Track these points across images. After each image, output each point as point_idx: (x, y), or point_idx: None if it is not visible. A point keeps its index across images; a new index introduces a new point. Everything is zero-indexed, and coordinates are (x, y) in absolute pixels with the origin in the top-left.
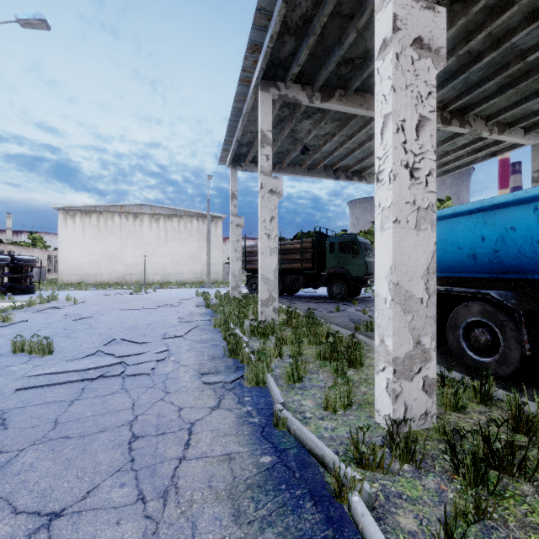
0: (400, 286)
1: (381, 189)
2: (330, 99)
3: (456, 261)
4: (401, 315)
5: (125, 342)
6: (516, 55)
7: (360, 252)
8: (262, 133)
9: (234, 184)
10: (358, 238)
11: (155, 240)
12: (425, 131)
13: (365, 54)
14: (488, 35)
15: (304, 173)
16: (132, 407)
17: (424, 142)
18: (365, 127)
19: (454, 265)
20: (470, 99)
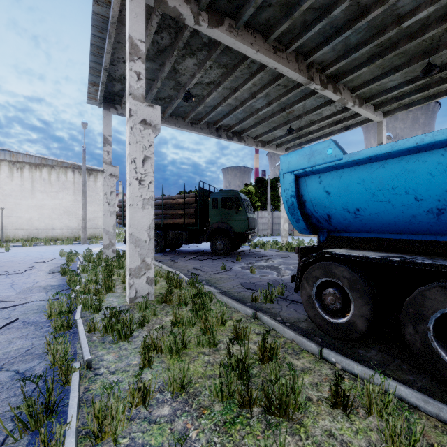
0: None
1: None
2: (219, 26)
3: (404, 218)
4: None
5: None
6: (393, 20)
7: (243, 208)
8: (131, 41)
9: (107, 127)
10: (240, 194)
11: (17, 191)
12: None
13: None
14: None
15: (187, 127)
16: None
17: None
18: (250, 80)
19: (396, 224)
20: (344, 66)
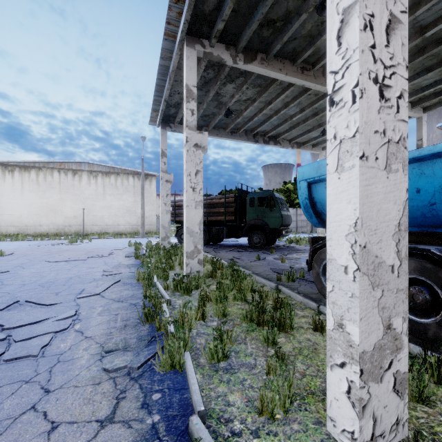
0: (368, 250)
1: (339, 113)
2: (252, 61)
3: None
4: (369, 291)
5: (31, 304)
6: (416, 30)
7: (277, 206)
8: (187, 88)
9: (164, 142)
10: (275, 194)
11: (93, 194)
12: (396, 37)
13: (286, 16)
14: None
15: (227, 136)
16: None
17: (395, 52)
18: (282, 94)
19: None
20: None
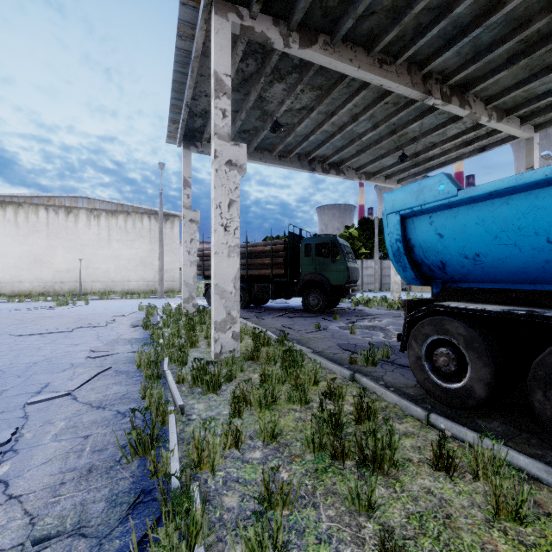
0: None
1: None
2: (312, 45)
3: (535, 264)
4: None
5: None
6: (542, 7)
7: (341, 255)
8: (216, 76)
9: (187, 168)
10: (338, 239)
11: (94, 240)
12: None
13: None
14: None
15: (274, 162)
16: None
17: None
18: (350, 101)
19: (526, 271)
20: (474, 72)
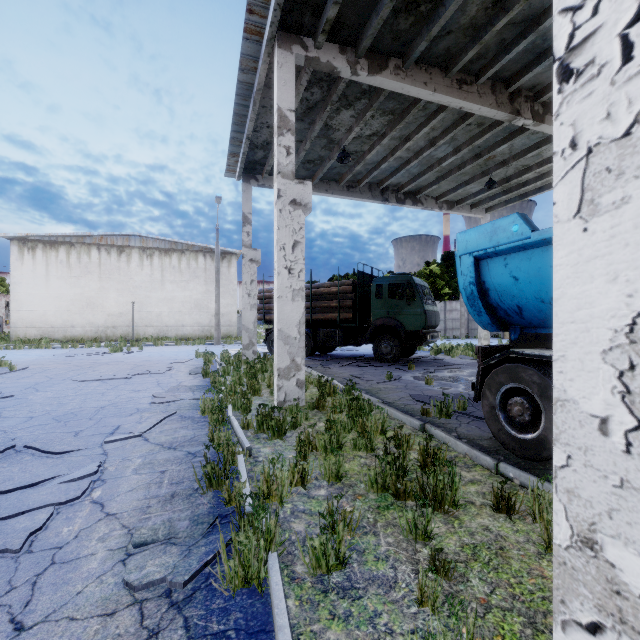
0: None
1: (585, 92)
2: (382, 71)
3: None
4: None
5: (33, 450)
6: None
7: (418, 297)
8: (280, 113)
9: (247, 203)
10: (414, 279)
11: (147, 282)
12: None
13: None
14: None
15: (342, 193)
16: None
17: None
18: (426, 125)
19: None
20: None
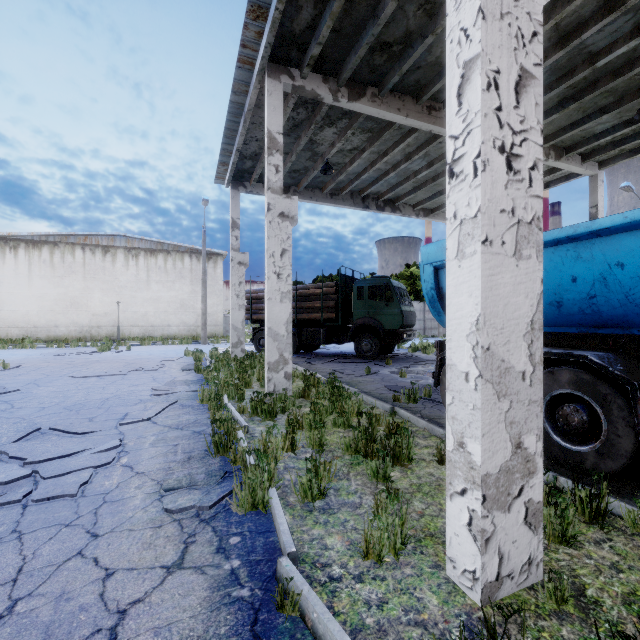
0: (492, 353)
1: (459, 188)
2: (360, 98)
3: None
4: (494, 401)
5: (57, 432)
6: (584, 58)
7: (395, 299)
8: (269, 135)
9: (235, 209)
10: (392, 282)
11: (133, 282)
12: (529, 96)
13: (406, 38)
14: (556, 28)
15: (326, 200)
16: (14, 578)
17: (527, 113)
18: (401, 142)
19: None
20: None
